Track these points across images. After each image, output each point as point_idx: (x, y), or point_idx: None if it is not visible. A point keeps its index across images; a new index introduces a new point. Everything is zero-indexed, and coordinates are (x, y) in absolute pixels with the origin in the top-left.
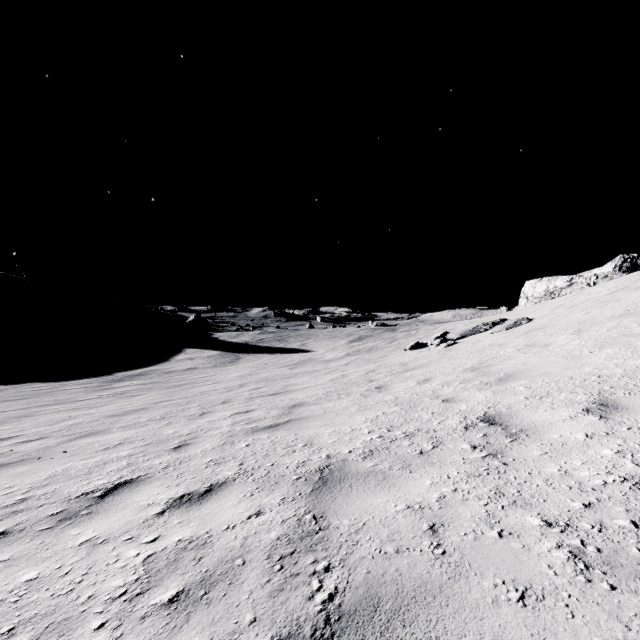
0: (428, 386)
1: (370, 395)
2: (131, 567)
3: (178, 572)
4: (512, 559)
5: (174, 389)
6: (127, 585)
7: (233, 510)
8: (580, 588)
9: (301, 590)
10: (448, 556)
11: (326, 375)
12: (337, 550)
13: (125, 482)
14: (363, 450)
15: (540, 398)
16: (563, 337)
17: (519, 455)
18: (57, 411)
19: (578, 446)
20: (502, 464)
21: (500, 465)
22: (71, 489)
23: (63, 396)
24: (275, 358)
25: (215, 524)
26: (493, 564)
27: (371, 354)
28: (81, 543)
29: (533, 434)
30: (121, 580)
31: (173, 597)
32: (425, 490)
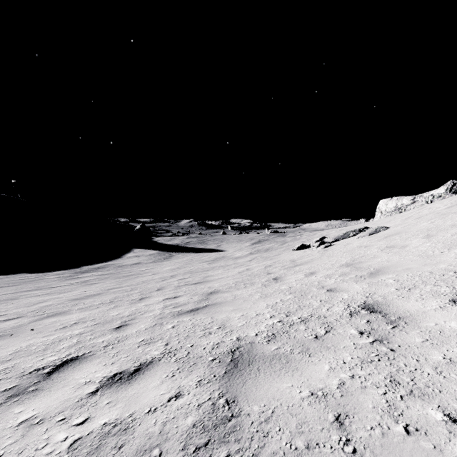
0: (314, 278)
1: (269, 285)
2: (56, 454)
3: None
4: None
5: (123, 279)
6: None
7: (156, 391)
8: None
9: None
10: (359, 456)
11: (235, 269)
12: (249, 442)
13: (71, 359)
14: (267, 333)
15: (409, 289)
16: (416, 240)
17: (403, 341)
18: (35, 295)
19: (455, 334)
20: (390, 350)
21: (388, 351)
22: (27, 365)
23: (42, 284)
24: (198, 256)
25: (139, 406)
26: None
27: (268, 253)
28: (20, 423)
29: (411, 322)
30: None
31: None
32: (325, 375)
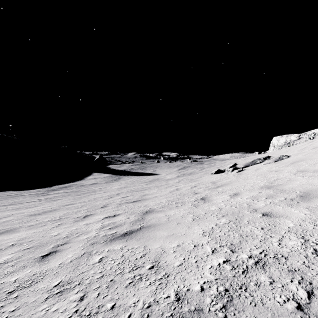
0: (241, 199)
1: (199, 205)
2: None
3: None
4: None
5: (80, 196)
6: None
7: None
8: None
9: None
10: None
11: (167, 188)
12: None
13: None
14: (217, 288)
15: None
16: None
17: None
18: (6, 210)
19: None
20: None
21: None
22: None
23: (19, 199)
24: (139, 178)
25: None
26: None
27: (191, 176)
28: None
29: None
30: None
31: None
32: None
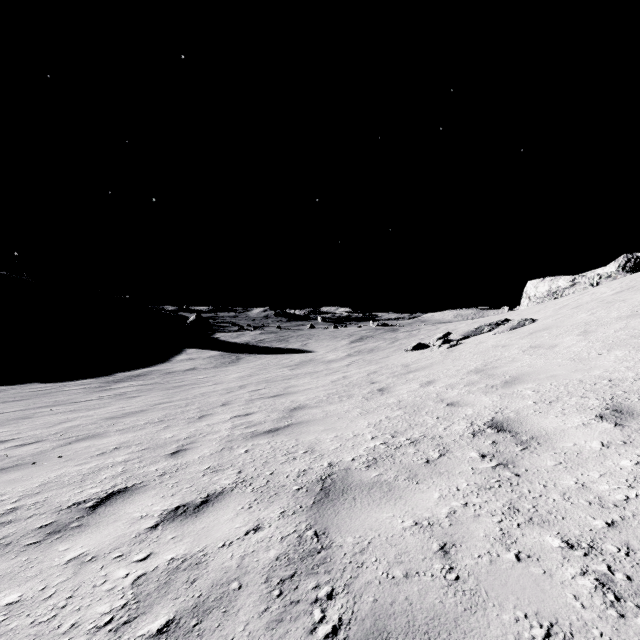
0: (432, 389)
1: (372, 398)
2: (119, 590)
3: (169, 597)
4: (533, 587)
5: (174, 390)
6: (113, 611)
7: (230, 524)
8: (612, 625)
9: (302, 621)
10: (462, 582)
11: (327, 376)
12: (341, 573)
13: (119, 491)
14: (366, 458)
15: (550, 403)
16: (569, 338)
17: (531, 465)
18: (55, 413)
19: (594, 456)
20: (514, 475)
21: (512, 476)
22: (63, 498)
23: (62, 397)
24: (276, 358)
25: (210, 540)
26: (512, 593)
27: (372, 355)
28: (68, 560)
29: (545, 442)
30: (107, 605)
31: (162, 627)
32: (433, 504)
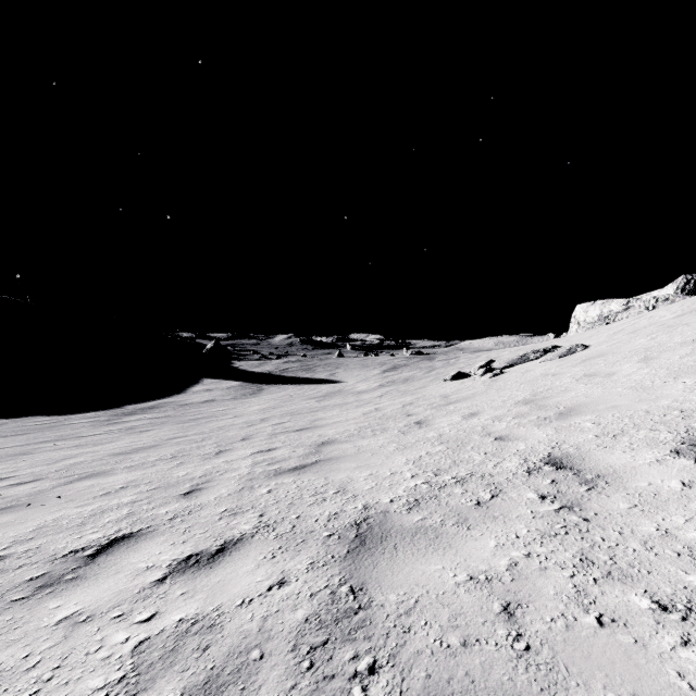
0: (476, 421)
1: (409, 431)
2: (116, 659)
3: (176, 668)
4: (624, 661)
5: (189, 424)
6: (108, 687)
7: (250, 578)
8: None
9: None
10: (534, 654)
11: (358, 408)
12: (384, 640)
13: (123, 537)
14: (407, 499)
15: (614, 436)
16: (628, 365)
17: (601, 508)
18: (58, 448)
19: (675, 497)
20: (582, 520)
21: (580, 521)
22: (59, 545)
23: (67, 431)
24: (301, 389)
25: (227, 597)
26: (599, 669)
27: (407, 385)
28: (59, 621)
29: (614, 481)
30: (101, 679)
31: None
32: (490, 554)
